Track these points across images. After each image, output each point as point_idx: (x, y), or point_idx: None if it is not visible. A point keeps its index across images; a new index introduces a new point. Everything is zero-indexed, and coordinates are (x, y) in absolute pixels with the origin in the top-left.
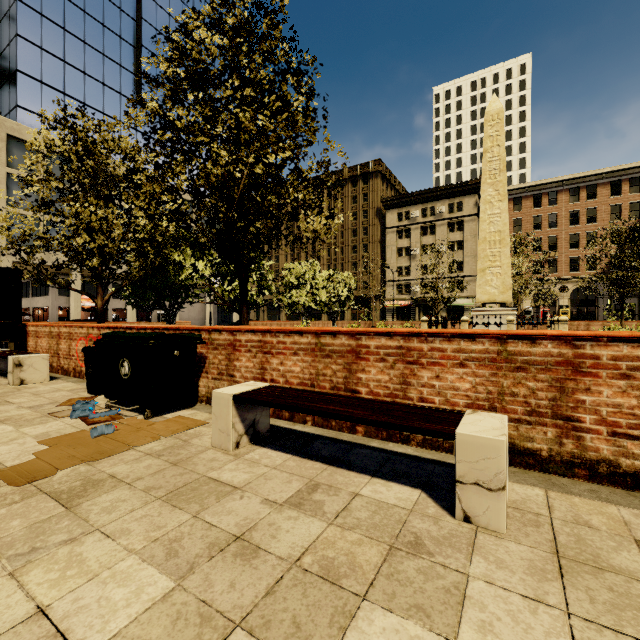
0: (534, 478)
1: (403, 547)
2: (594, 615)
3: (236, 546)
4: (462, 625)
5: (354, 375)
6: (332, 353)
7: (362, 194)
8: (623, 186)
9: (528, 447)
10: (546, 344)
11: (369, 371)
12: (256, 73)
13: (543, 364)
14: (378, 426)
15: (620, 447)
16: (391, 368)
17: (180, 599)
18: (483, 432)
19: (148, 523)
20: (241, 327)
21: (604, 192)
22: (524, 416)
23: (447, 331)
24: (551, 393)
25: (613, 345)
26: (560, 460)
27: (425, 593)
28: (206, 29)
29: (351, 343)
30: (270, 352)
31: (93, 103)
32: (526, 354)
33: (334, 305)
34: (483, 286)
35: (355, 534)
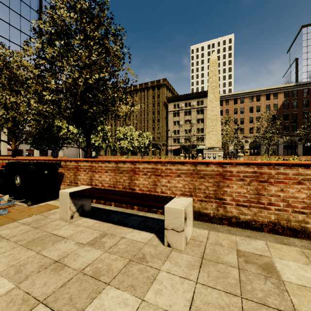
0: (206, 226)
1: (135, 260)
2: (207, 282)
3: (54, 265)
4: (148, 292)
5: (133, 181)
6: (123, 171)
7: (157, 95)
8: (271, 96)
9: (205, 212)
10: (212, 166)
11: (139, 179)
12: (93, 33)
13: (211, 175)
14: (133, 205)
15: (240, 210)
16: (149, 178)
17: (15, 293)
18: (176, 206)
19: (11, 258)
20: (81, 159)
21: (263, 98)
22: (204, 198)
23: (172, 160)
24: (214, 188)
25: (237, 166)
26: (217, 217)
27: (137, 279)
28: (66, 9)
29: (132, 166)
30: (95, 171)
31: (14, 40)
32: (204, 171)
33: (142, 148)
34: (208, 140)
35: (115, 256)
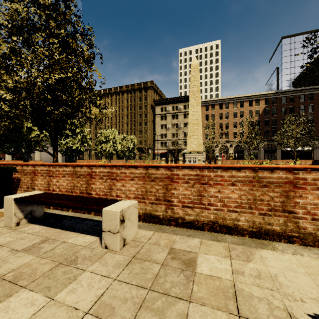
0: (155, 227)
1: (65, 263)
2: (125, 278)
3: None
4: (62, 291)
5: (90, 186)
6: (80, 175)
7: (144, 97)
8: (253, 102)
9: (156, 214)
10: (162, 169)
11: (96, 184)
12: (58, 31)
13: (161, 178)
14: (74, 209)
15: (185, 211)
16: (105, 182)
17: None
18: (114, 208)
19: None
20: (38, 163)
21: (246, 104)
22: (154, 201)
23: (126, 164)
24: (163, 190)
25: (183, 169)
26: (166, 219)
27: (57, 281)
28: (26, 3)
29: (88, 170)
30: (52, 176)
31: None
32: (155, 174)
33: (126, 152)
34: (190, 144)
35: (46, 260)
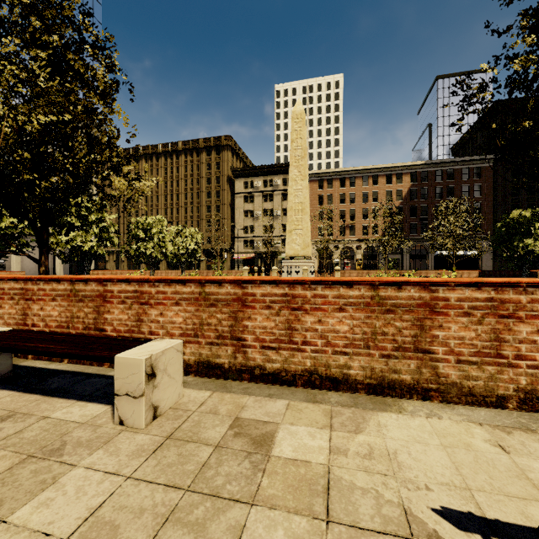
0: (215, 384)
1: (41, 454)
2: (147, 475)
3: None
4: (25, 506)
5: (102, 316)
6: (84, 298)
7: (215, 163)
8: (393, 178)
9: (217, 362)
10: (227, 286)
11: (113, 312)
12: (47, 36)
13: (226, 301)
14: (64, 357)
15: (266, 356)
16: (129, 309)
17: None
18: (136, 354)
19: None
20: (3, 276)
21: (382, 181)
22: (215, 340)
23: (167, 277)
24: (230, 321)
25: (263, 286)
26: (235, 369)
27: (19, 488)
28: None
29: (99, 289)
30: (31, 299)
31: None
32: (216, 294)
33: (183, 256)
34: (290, 243)
35: (4, 452)
